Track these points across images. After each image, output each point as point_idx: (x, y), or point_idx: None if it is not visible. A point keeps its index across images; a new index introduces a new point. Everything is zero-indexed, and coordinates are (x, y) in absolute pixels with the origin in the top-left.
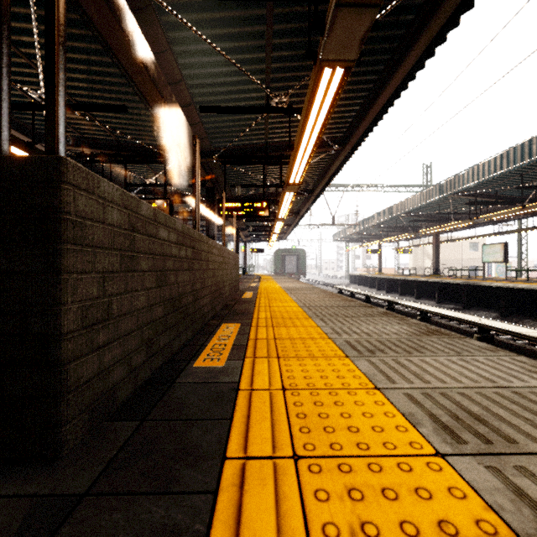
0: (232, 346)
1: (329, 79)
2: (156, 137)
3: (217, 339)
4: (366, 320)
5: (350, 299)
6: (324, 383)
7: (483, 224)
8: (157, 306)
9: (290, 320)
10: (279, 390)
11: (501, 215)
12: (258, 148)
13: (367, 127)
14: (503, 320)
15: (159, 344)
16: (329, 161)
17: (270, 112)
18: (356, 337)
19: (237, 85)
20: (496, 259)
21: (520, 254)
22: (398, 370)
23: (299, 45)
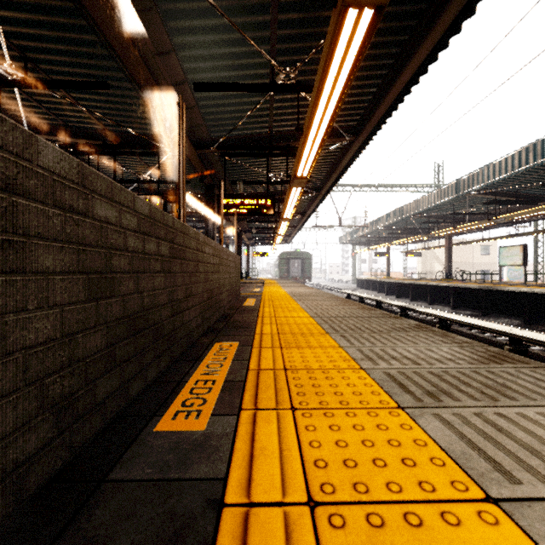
0: (224, 385)
1: (352, 30)
2: (147, 124)
3: (204, 370)
4: (399, 336)
5: (368, 306)
6: (384, 483)
7: (498, 226)
8: (89, 333)
9: (303, 336)
10: (303, 506)
11: (523, 214)
12: (261, 138)
13: (384, 113)
14: (527, 328)
15: (94, 396)
16: (339, 155)
17: (276, 90)
18: (398, 366)
19: (238, 58)
20: (514, 262)
21: (536, 257)
22: (501, 441)
23: (310, 5)
